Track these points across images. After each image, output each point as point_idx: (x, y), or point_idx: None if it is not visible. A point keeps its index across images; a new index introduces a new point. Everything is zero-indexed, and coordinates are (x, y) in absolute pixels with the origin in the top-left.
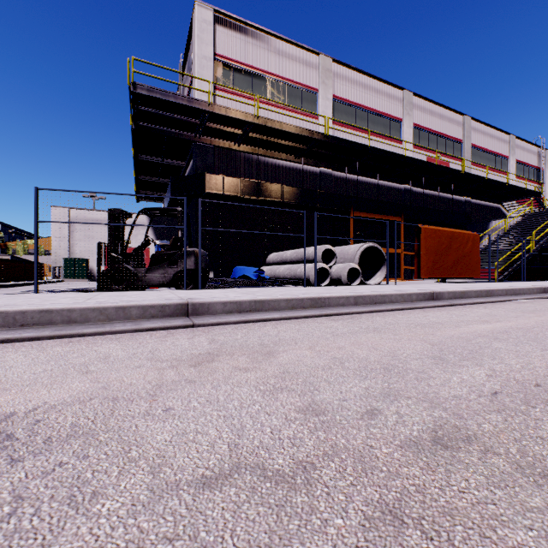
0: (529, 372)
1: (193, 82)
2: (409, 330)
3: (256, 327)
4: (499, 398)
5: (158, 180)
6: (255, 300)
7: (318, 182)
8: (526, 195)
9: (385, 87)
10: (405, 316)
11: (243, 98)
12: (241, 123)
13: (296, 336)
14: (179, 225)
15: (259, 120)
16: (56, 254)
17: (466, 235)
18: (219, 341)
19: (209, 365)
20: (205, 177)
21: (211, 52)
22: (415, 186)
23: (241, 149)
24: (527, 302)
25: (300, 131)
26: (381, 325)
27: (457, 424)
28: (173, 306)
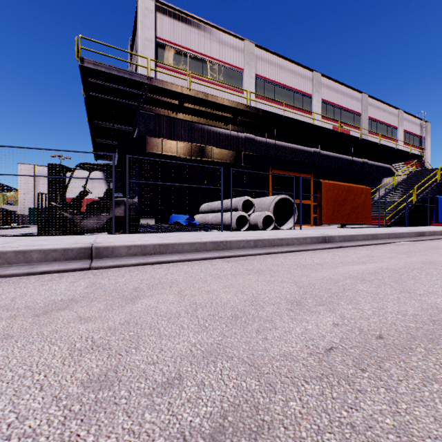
0: (378, 319)
1: (138, 60)
2: (288, 272)
3: (150, 269)
4: (331, 357)
5: (111, 142)
6: (159, 244)
7: (243, 145)
8: (411, 158)
9: (299, 69)
10: (294, 257)
11: (180, 74)
12: (177, 95)
13: (178, 279)
14: (111, 178)
15: (191, 92)
16: (22, 204)
17: (360, 188)
18: (98, 284)
19: (54, 314)
20: (147, 139)
21: (153, 35)
22: (323, 149)
23: (178, 117)
24: (405, 244)
25: (226, 102)
26: (266, 267)
27: (260, 401)
28: (76, 250)
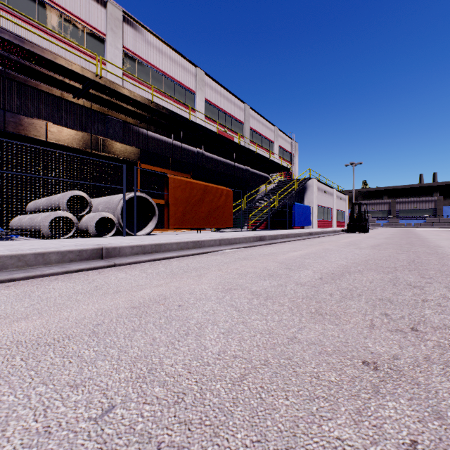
0: None
1: None
2: None
3: None
4: None
5: None
6: None
7: (106, 130)
8: (282, 170)
9: (180, 59)
10: None
11: None
12: None
13: None
14: None
15: None
16: None
17: (220, 189)
18: None
19: None
20: None
21: None
22: (207, 151)
23: None
24: (225, 253)
25: (61, 60)
26: None
27: None
28: None
